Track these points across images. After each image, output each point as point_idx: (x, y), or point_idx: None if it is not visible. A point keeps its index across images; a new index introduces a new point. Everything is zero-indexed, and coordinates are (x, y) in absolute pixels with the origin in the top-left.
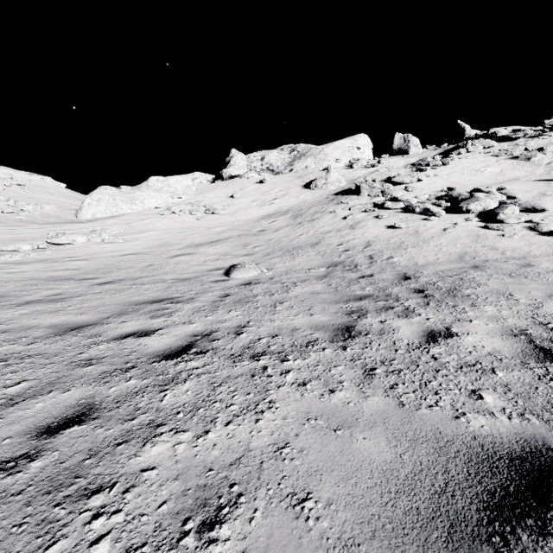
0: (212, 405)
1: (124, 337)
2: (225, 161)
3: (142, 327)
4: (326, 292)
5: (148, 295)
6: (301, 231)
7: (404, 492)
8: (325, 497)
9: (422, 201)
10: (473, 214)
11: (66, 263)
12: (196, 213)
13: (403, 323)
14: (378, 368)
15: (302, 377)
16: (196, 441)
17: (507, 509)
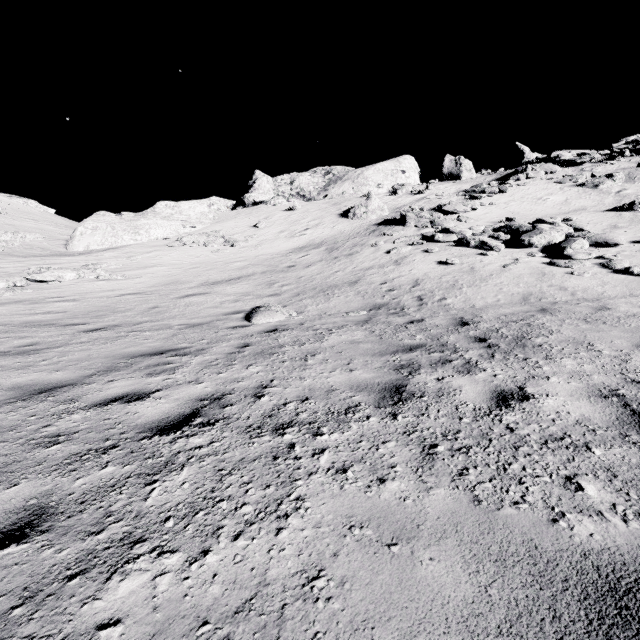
0: (217, 506)
1: (109, 402)
2: (248, 184)
3: (134, 387)
4: (368, 341)
5: (147, 346)
6: (337, 267)
7: None
8: None
9: (477, 233)
10: (536, 249)
11: (49, 304)
12: (213, 245)
13: (465, 381)
14: (440, 444)
15: (341, 459)
16: (188, 570)
17: None
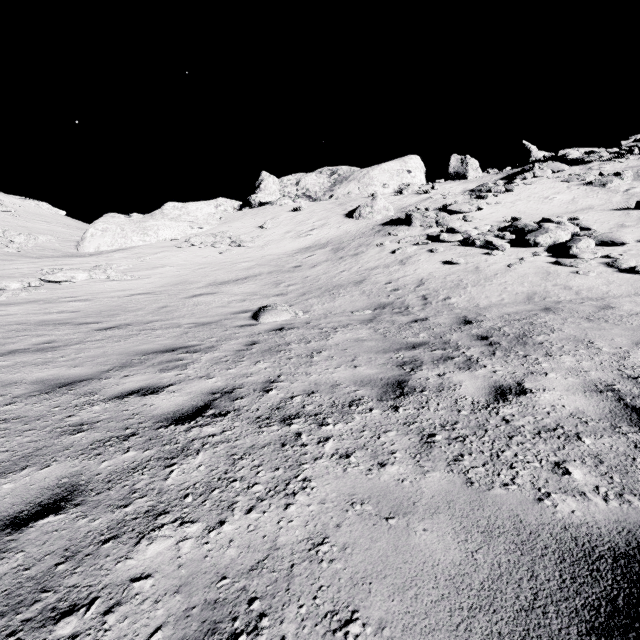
0: (231, 485)
1: (126, 395)
2: (255, 185)
3: (148, 382)
4: (372, 339)
5: (159, 343)
6: (342, 267)
7: (480, 608)
8: (375, 617)
9: (482, 233)
10: (541, 248)
11: (63, 304)
12: (220, 246)
13: (465, 377)
14: (438, 434)
15: (345, 446)
16: (207, 536)
17: (618, 632)
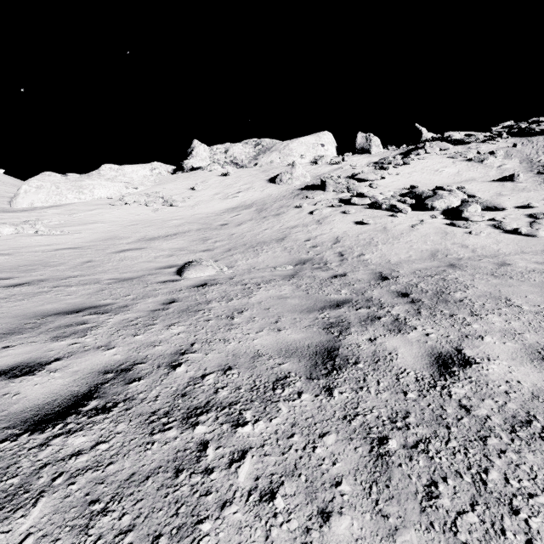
0: None
1: None
2: (187, 151)
3: (29, 356)
4: (295, 296)
5: (66, 302)
6: (265, 225)
7: None
8: None
9: (387, 198)
10: (437, 212)
11: None
12: (152, 205)
13: (398, 342)
14: (391, 437)
15: (268, 470)
16: None
17: None
